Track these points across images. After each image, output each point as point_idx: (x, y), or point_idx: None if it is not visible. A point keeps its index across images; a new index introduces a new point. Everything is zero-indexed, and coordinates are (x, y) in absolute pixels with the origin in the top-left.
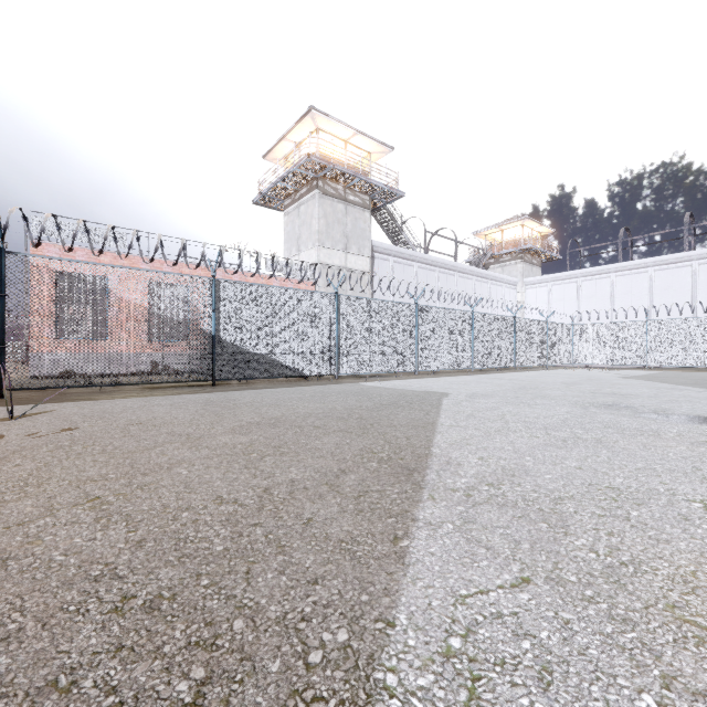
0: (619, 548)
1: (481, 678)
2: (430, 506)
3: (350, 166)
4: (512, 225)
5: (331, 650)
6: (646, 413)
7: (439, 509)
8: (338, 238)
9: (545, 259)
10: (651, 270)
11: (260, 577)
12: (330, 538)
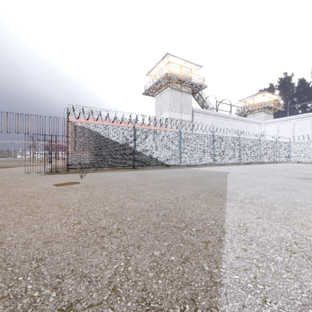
0: (290, 214)
1: (248, 229)
2: (229, 203)
3: (183, 76)
4: (258, 96)
5: (211, 224)
6: None
7: (232, 204)
8: (178, 107)
9: (275, 111)
10: None
11: (187, 213)
12: (202, 208)
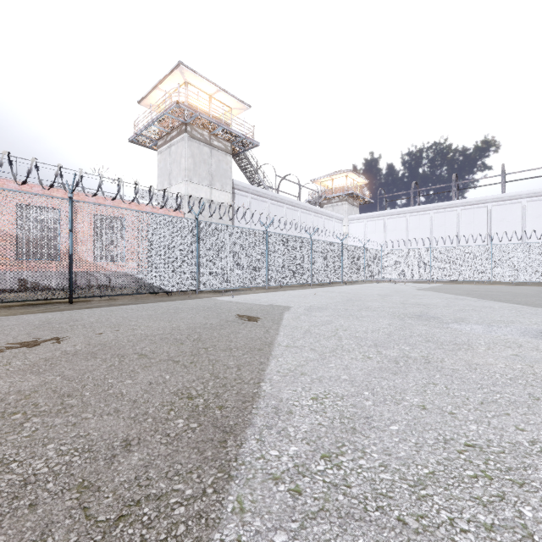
0: None
1: None
2: (231, 539)
3: (214, 116)
4: (339, 176)
5: None
6: (451, 323)
7: None
8: (204, 175)
9: (362, 202)
10: (431, 212)
11: None
12: None
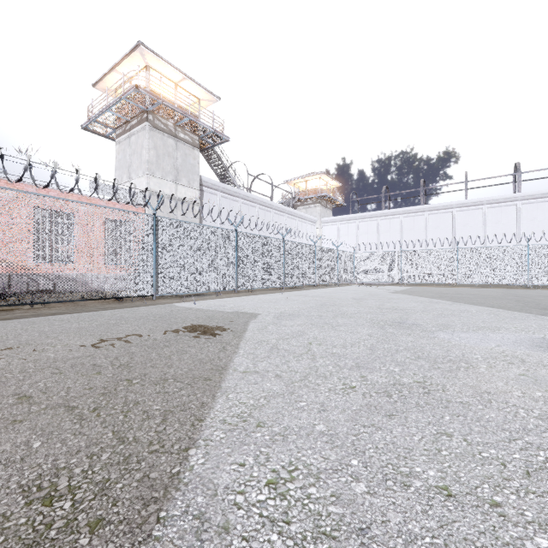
0: None
1: None
2: None
3: (179, 105)
4: (313, 178)
5: None
6: (436, 332)
7: None
8: (168, 169)
9: (335, 205)
10: (401, 216)
11: None
12: None
